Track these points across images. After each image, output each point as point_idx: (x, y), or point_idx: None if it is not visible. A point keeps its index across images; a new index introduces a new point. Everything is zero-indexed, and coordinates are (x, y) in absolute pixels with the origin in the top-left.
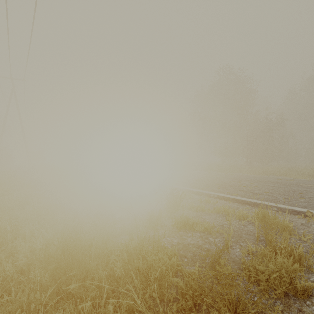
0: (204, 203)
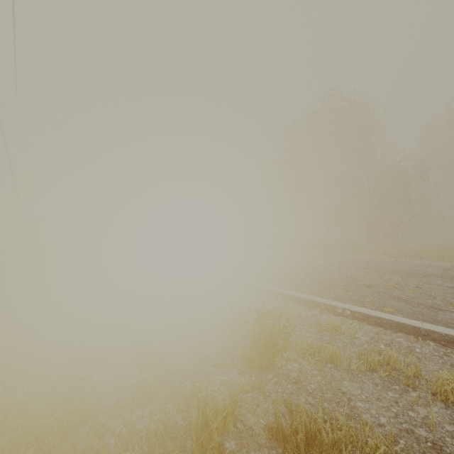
0: (328, 333)
